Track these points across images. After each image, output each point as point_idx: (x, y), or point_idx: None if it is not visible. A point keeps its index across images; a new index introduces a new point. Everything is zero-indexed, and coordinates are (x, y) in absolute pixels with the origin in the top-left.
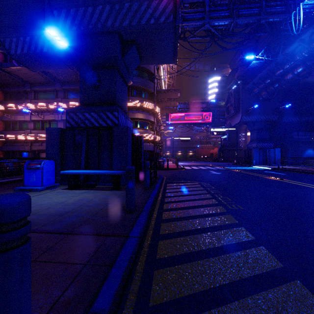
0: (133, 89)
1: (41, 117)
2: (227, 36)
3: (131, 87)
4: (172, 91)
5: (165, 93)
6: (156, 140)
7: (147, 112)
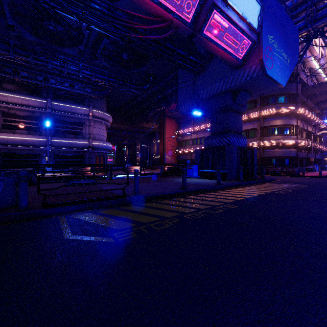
0: (268, 97)
1: (196, 136)
2: None
3: (266, 96)
4: None
5: (317, 87)
6: (300, 145)
7: (286, 116)
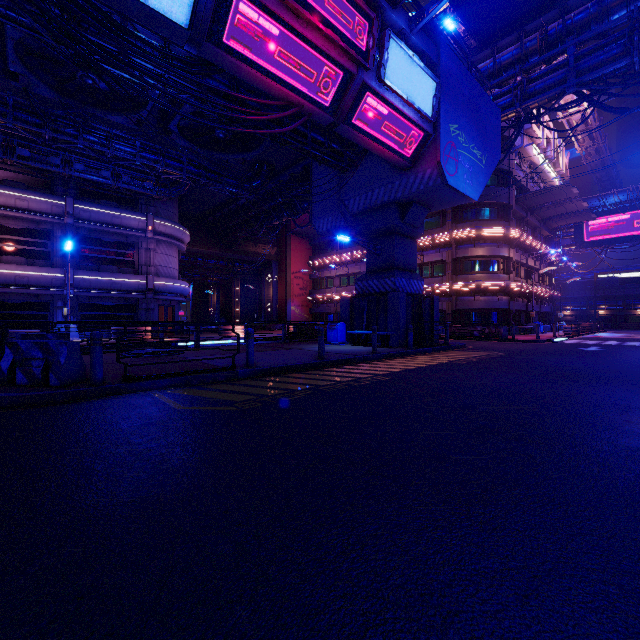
0: (464, 209)
1: (346, 271)
2: (637, 79)
3: (461, 207)
4: (554, 190)
5: (540, 196)
6: (514, 290)
7: (492, 242)
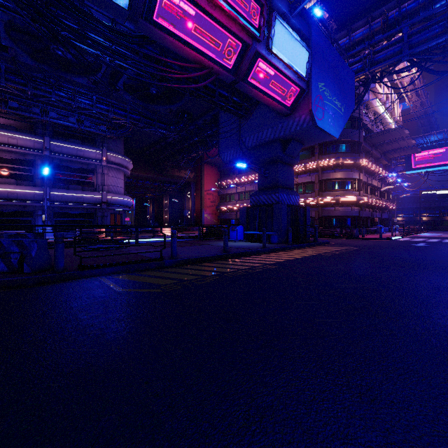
0: (328, 145)
1: (243, 189)
2: None
3: (325, 143)
4: (391, 131)
5: (381, 135)
6: (363, 202)
7: (347, 168)
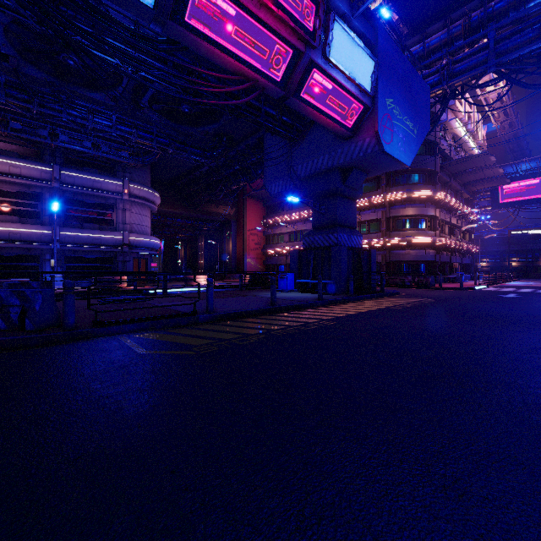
0: (397, 175)
1: (295, 229)
2: None
3: (393, 173)
4: (474, 158)
5: (462, 163)
6: (439, 244)
7: (420, 203)
